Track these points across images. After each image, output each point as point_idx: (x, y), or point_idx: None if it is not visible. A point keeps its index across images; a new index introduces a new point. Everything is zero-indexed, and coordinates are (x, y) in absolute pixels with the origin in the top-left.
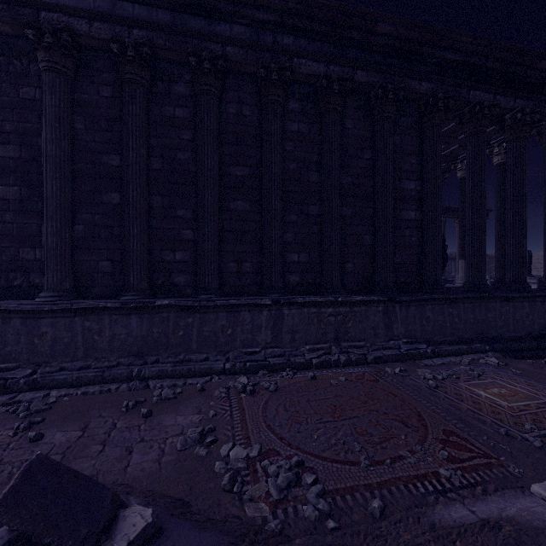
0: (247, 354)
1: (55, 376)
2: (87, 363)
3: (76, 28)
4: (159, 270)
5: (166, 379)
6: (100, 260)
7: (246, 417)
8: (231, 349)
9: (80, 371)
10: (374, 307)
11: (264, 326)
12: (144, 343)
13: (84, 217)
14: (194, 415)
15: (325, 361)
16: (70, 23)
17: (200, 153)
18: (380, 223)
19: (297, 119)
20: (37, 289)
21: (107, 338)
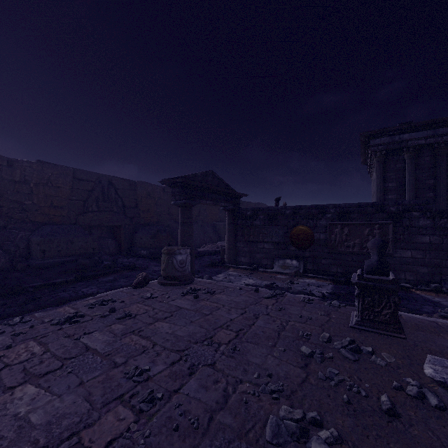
0: None
1: None
2: None
3: (420, 143)
4: None
5: None
6: None
7: None
8: None
9: None
10: None
11: None
12: None
13: None
14: None
15: None
16: (418, 142)
17: None
18: None
19: None
20: None
21: None
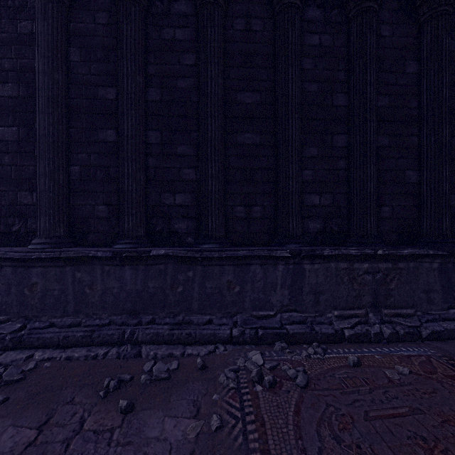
0: (259, 318)
1: (41, 334)
2: (77, 319)
3: None
4: (157, 215)
5: (162, 345)
6: (96, 204)
7: (270, 446)
8: (239, 310)
9: (69, 329)
10: (426, 263)
11: (280, 284)
12: (138, 299)
13: (80, 157)
14: (190, 421)
15: (362, 333)
16: None
17: (202, 75)
18: (432, 152)
19: (318, 30)
20: (34, 235)
21: (98, 291)
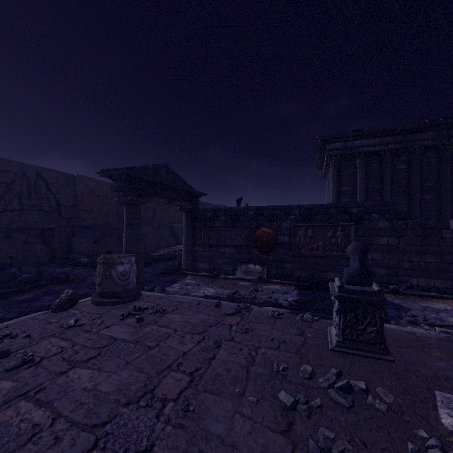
0: None
1: None
2: None
3: (369, 150)
4: None
5: None
6: None
7: None
8: None
9: None
10: None
11: None
12: None
13: None
14: None
15: None
16: (368, 149)
17: (413, 181)
18: None
19: None
20: None
21: None
